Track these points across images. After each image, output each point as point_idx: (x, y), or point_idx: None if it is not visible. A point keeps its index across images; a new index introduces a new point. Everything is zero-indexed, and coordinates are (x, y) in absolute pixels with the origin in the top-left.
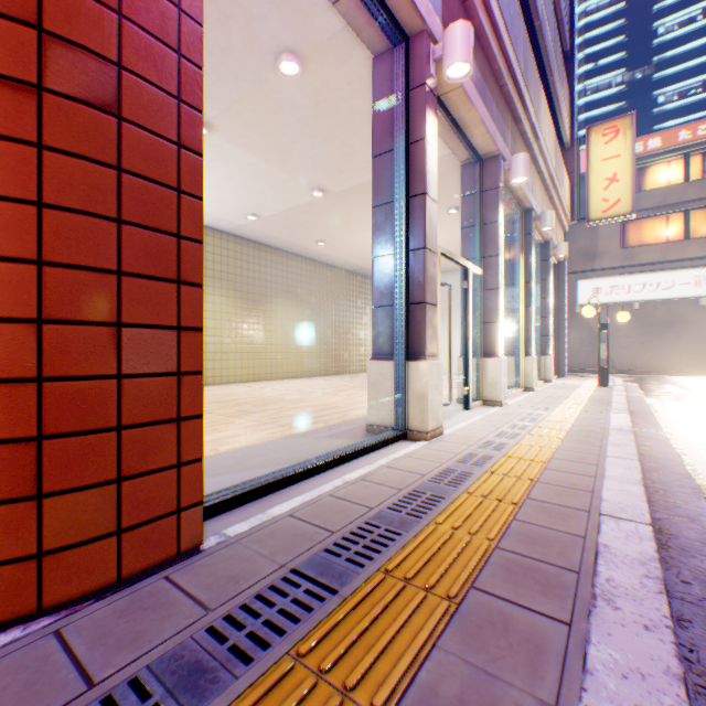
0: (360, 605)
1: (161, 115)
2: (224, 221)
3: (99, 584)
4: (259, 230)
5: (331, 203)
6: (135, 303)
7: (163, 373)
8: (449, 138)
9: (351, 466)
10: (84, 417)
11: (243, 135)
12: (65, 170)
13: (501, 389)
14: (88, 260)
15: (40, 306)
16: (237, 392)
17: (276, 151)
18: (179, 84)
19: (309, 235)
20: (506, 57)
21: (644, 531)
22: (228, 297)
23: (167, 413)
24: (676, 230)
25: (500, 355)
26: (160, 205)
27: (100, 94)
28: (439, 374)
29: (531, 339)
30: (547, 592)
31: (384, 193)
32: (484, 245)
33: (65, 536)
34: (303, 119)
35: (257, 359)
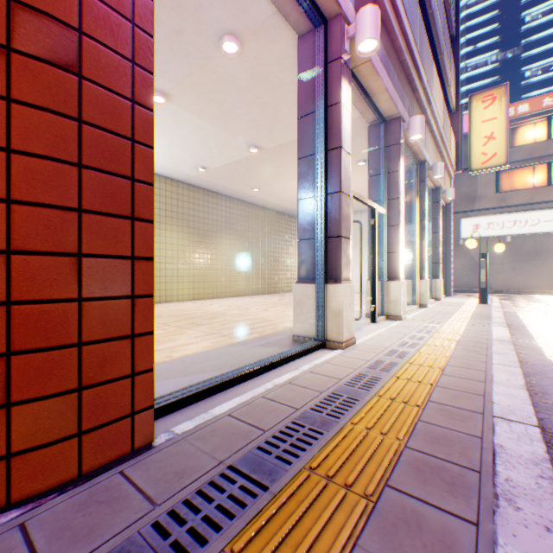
0: (288, 502)
1: (117, 75)
2: (180, 172)
3: (62, 479)
4: (207, 179)
5: (264, 157)
6: (93, 237)
7: (119, 296)
8: (359, 103)
9: (280, 371)
10: (48, 335)
11: (193, 103)
12: (31, 120)
13: (401, 307)
14: (52, 199)
15: (8, 239)
16: (190, 307)
17: (220, 116)
18: (133, 49)
19: (247, 183)
20: (406, 38)
21: (533, 432)
22: (183, 232)
23: (122, 330)
24: (541, 177)
25: (400, 279)
26: (116, 152)
27: (63, 55)
28: (352, 295)
29: (424, 265)
30: (454, 492)
31: (307, 147)
32: (388, 190)
33: (31, 439)
34: (242, 89)
35: (206, 281)
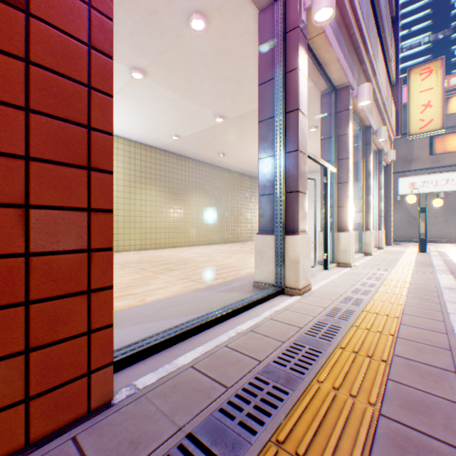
0: None
1: (71, 16)
2: (157, 140)
3: (5, 451)
4: (180, 146)
5: (228, 126)
6: (43, 187)
7: (73, 250)
8: (312, 74)
9: (242, 317)
10: None
11: (167, 78)
12: None
13: (350, 255)
14: None
15: None
16: (165, 254)
17: (190, 89)
18: None
19: (213, 149)
20: (355, 13)
21: None
22: (160, 191)
23: (77, 286)
24: None
25: (349, 230)
26: (70, 98)
27: None
28: (308, 245)
29: (369, 218)
30: None
31: (266, 111)
32: (338, 151)
33: None
34: (208, 64)
35: (179, 232)
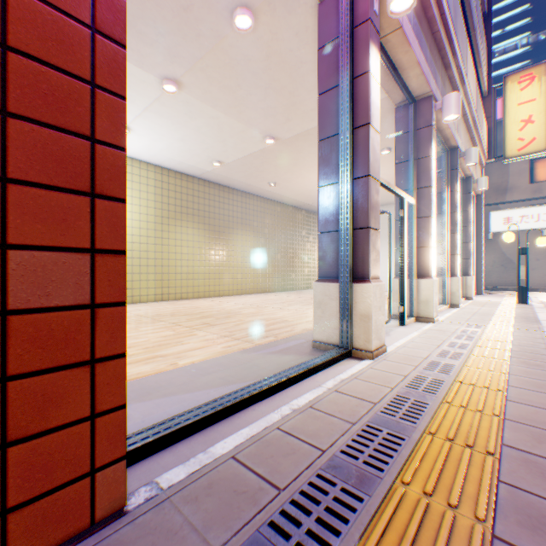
0: None
1: None
2: (195, 168)
3: None
4: (223, 174)
5: (280, 149)
6: (27, 219)
7: (70, 306)
8: (386, 81)
9: (299, 388)
10: None
11: (206, 90)
12: None
13: (433, 307)
14: None
15: None
16: (204, 305)
17: (234, 104)
18: None
19: (262, 178)
20: (440, 5)
21: None
22: (199, 229)
23: (75, 354)
24: None
25: (432, 276)
26: (65, 99)
27: None
28: (382, 295)
29: (456, 261)
30: None
31: (328, 127)
32: (417, 177)
33: None
34: (256, 72)
35: (221, 278)
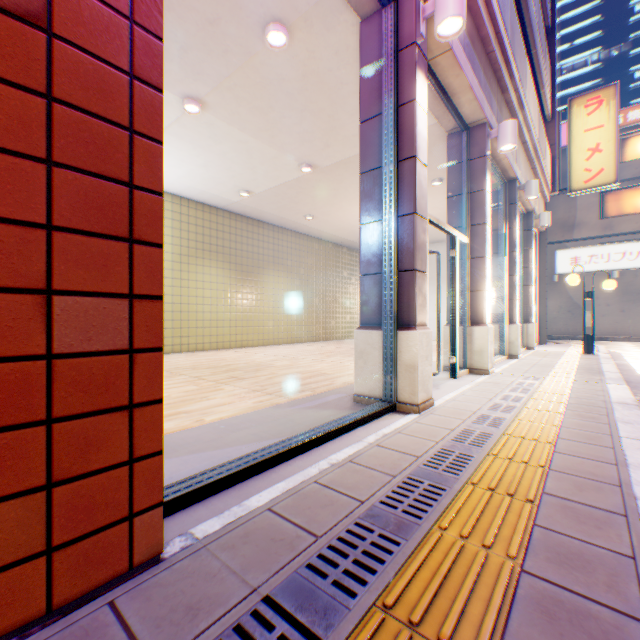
0: None
1: (107, 36)
2: (219, 198)
3: (21, 619)
4: (252, 206)
5: (318, 178)
6: (70, 266)
7: (110, 351)
8: (436, 106)
9: (338, 443)
10: None
11: (233, 111)
12: None
13: (488, 358)
14: (5, 210)
15: None
16: (231, 357)
17: (265, 127)
18: (131, 2)
19: (298, 210)
20: (495, 23)
21: None
22: (224, 269)
23: (115, 399)
24: None
25: (487, 324)
26: (106, 146)
27: (22, 0)
28: (429, 344)
29: (515, 307)
30: None
31: (371, 159)
32: (471, 213)
33: None
34: (291, 93)
35: (250, 326)
